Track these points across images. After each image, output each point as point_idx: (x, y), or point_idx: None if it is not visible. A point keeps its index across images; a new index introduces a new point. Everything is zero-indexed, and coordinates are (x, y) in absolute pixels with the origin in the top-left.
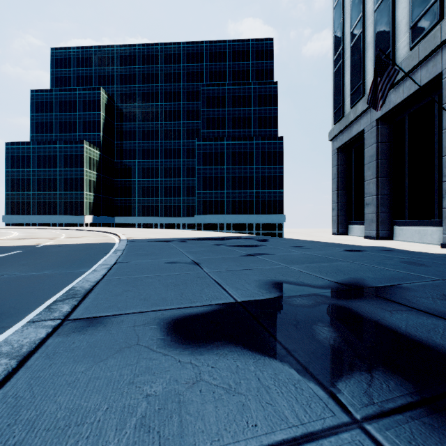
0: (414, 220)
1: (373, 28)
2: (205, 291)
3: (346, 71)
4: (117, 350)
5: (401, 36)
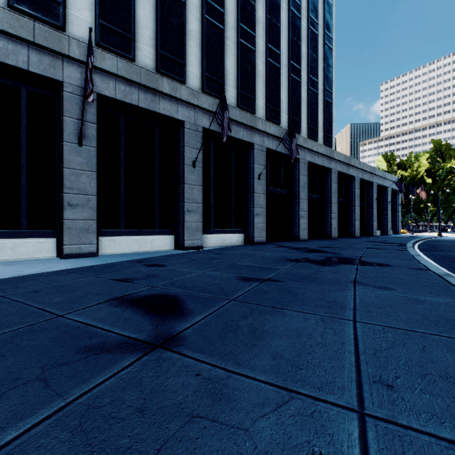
0: None
1: None
2: (368, 268)
3: None
4: (402, 265)
5: None
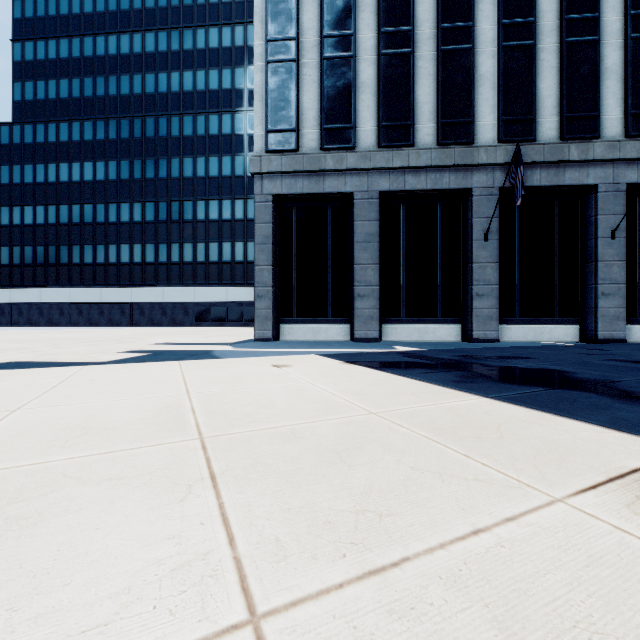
0: (415, 318)
1: (374, 71)
2: None
3: (307, 84)
4: None
5: (424, 120)
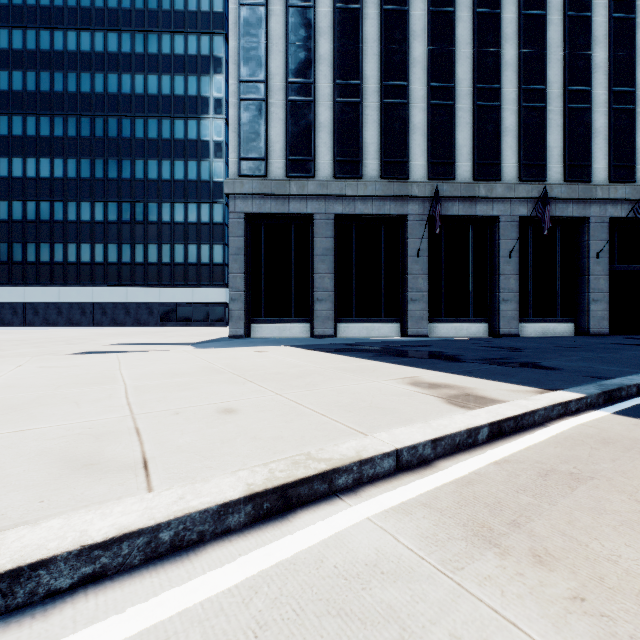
0: (363, 318)
1: (330, 114)
2: None
3: (274, 121)
4: None
5: (370, 158)
